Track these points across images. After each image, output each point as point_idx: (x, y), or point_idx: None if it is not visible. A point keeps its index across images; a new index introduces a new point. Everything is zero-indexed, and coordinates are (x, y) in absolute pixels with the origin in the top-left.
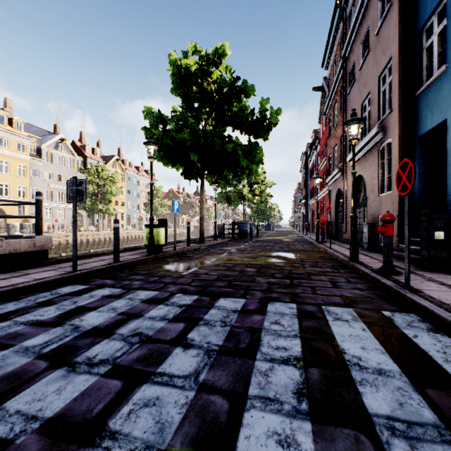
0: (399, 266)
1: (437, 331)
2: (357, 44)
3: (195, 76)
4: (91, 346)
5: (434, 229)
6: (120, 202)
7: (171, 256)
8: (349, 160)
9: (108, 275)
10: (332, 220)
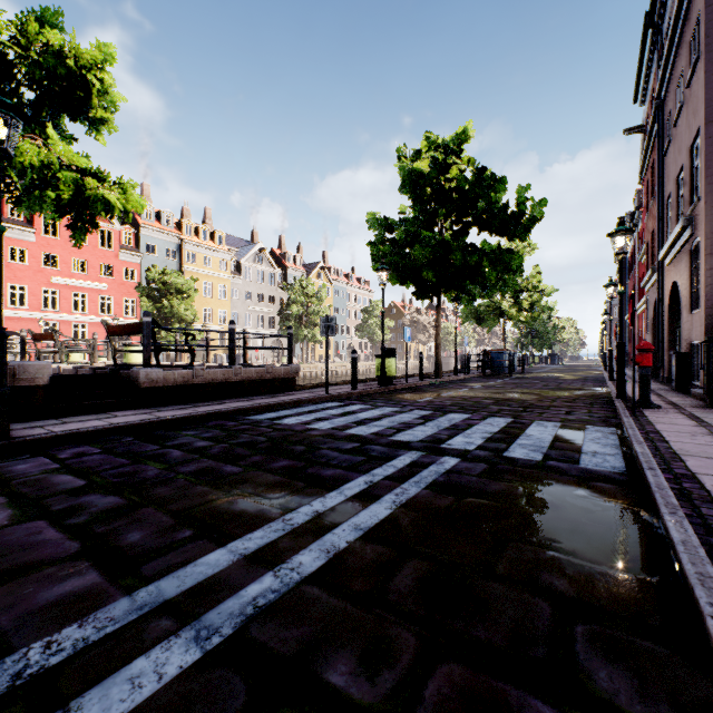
0: (675, 404)
1: (613, 433)
2: (673, 86)
3: (429, 177)
4: (371, 422)
5: None
6: None
7: (403, 389)
8: (661, 258)
9: (353, 399)
10: None
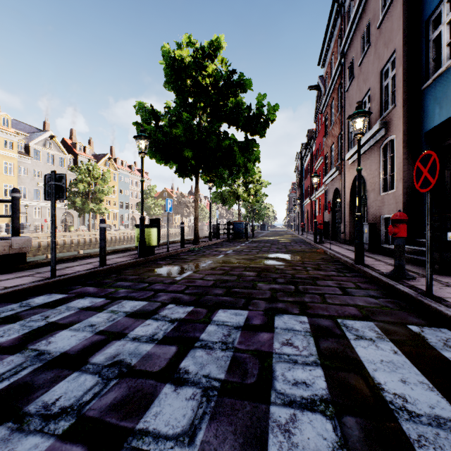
0: (408, 269)
1: None
2: (356, 39)
3: (189, 69)
4: (53, 384)
5: (447, 229)
6: (112, 202)
7: (164, 259)
8: (347, 158)
9: (92, 281)
10: (329, 220)
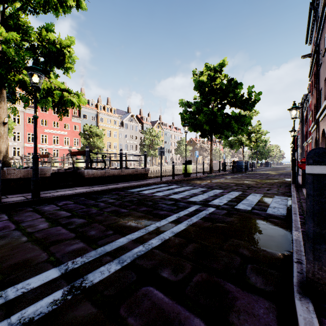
0: None
1: (286, 199)
2: (322, 37)
3: (207, 83)
4: (180, 193)
5: None
6: None
7: (195, 178)
8: (317, 118)
9: (172, 183)
10: None
